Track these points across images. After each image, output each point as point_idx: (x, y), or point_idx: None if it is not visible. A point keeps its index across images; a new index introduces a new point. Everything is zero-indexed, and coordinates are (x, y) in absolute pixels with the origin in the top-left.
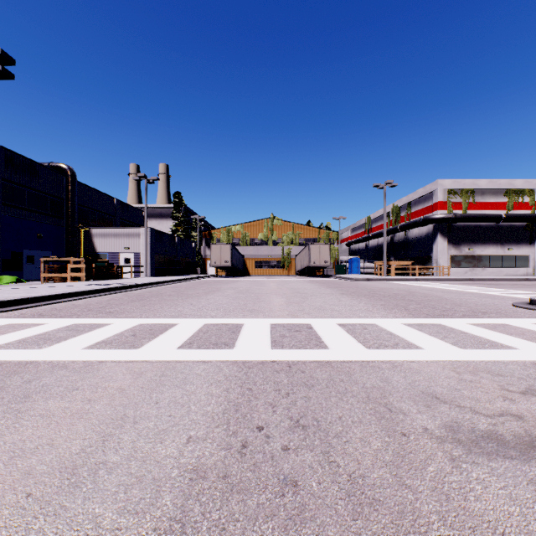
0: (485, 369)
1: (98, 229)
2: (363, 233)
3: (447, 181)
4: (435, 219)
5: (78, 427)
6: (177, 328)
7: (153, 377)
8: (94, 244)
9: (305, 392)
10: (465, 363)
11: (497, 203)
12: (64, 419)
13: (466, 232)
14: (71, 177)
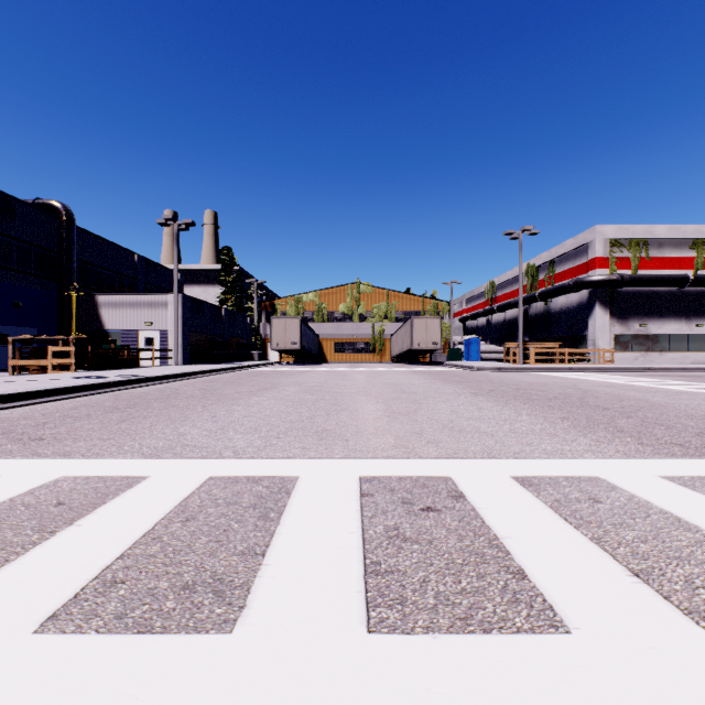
0: None
1: (107, 295)
2: (483, 304)
3: (609, 227)
4: (592, 281)
5: None
6: (128, 498)
7: None
8: (101, 317)
9: None
10: None
11: (680, 259)
12: None
13: (637, 301)
14: (67, 221)
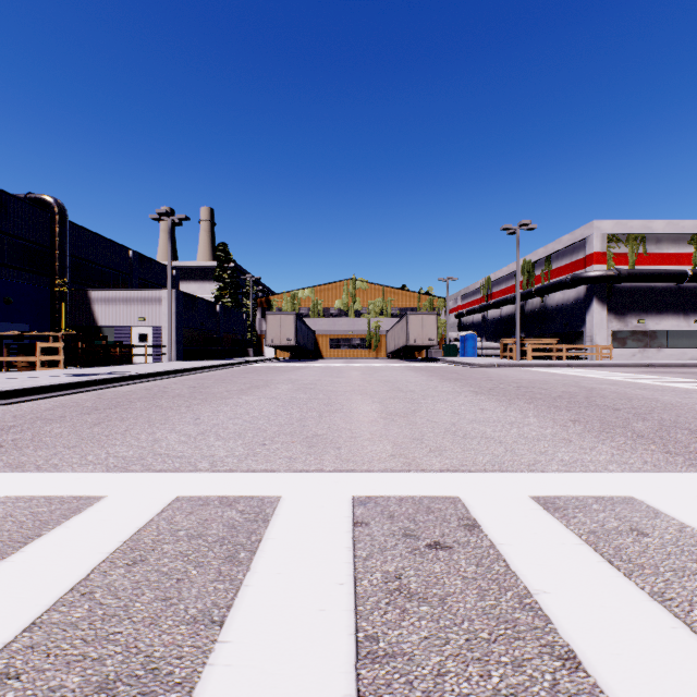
0: None
1: (100, 291)
2: (479, 300)
3: (607, 223)
4: (589, 277)
5: None
6: (71, 528)
7: None
8: (94, 313)
9: None
10: None
11: (678, 254)
12: None
13: (635, 296)
14: (59, 215)
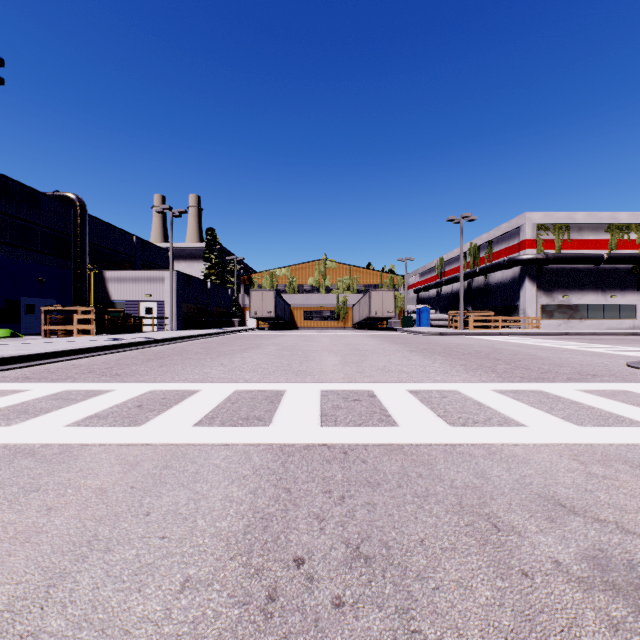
0: (619, 457)
1: (113, 272)
2: (434, 277)
3: (537, 214)
4: (522, 260)
5: (16, 559)
6: (198, 396)
7: (152, 470)
8: (108, 290)
9: (367, 495)
10: (588, 448)
11: (597, 240)
12: (1, 543)
13: (560, 276)
14: (80, 210)
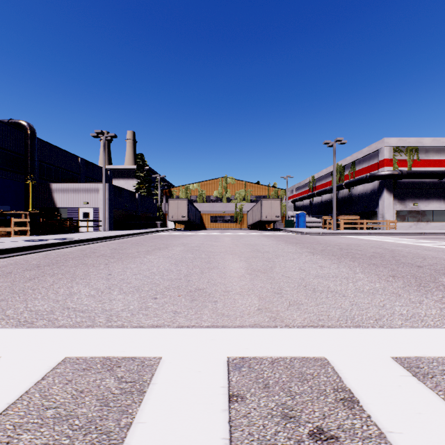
0: None
1: (58, 184)
2: (307, 191)
3: (393, 139)
4: (381, 175)
5: None
6: None
7: None
8: (54, 199)
9: None
10: None
11: (440, 160)
12: None
13: (411, 188)
14: (30, 134)
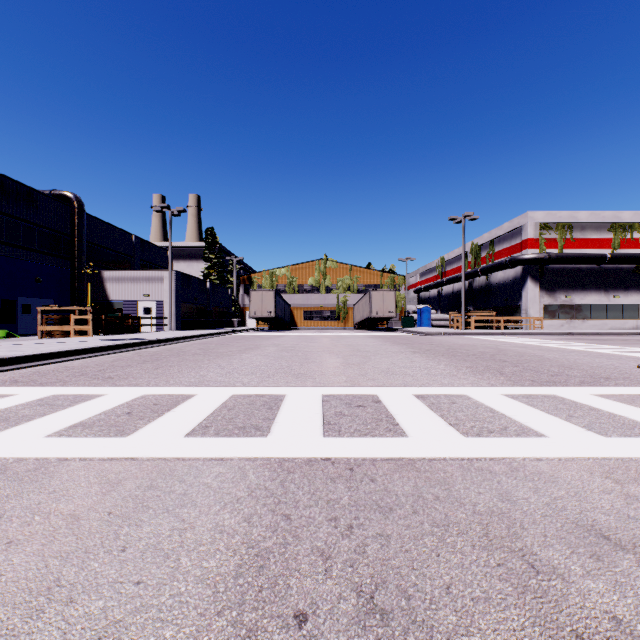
0: None
1: (111, 271)
2: (434, 277)
3: (539, 213)
4: (524, 259)
5: None
6: (192, 402)
7: (134, 490)
8: (106, 290)
9: (379, 524)
10: (620, 463)
11: (600, 240)
12: None
13: (563, 276)
14: (78, 208)
